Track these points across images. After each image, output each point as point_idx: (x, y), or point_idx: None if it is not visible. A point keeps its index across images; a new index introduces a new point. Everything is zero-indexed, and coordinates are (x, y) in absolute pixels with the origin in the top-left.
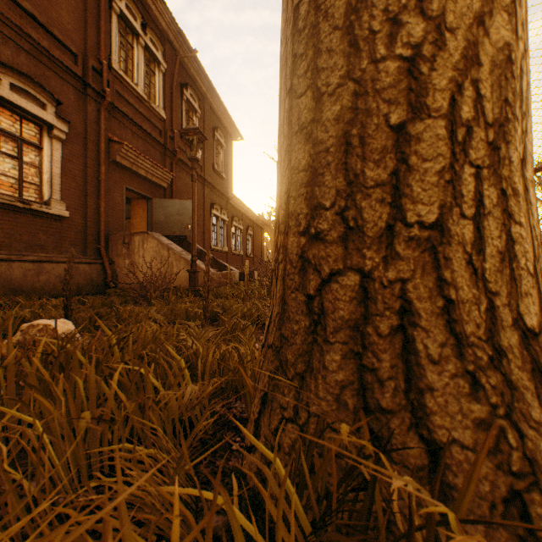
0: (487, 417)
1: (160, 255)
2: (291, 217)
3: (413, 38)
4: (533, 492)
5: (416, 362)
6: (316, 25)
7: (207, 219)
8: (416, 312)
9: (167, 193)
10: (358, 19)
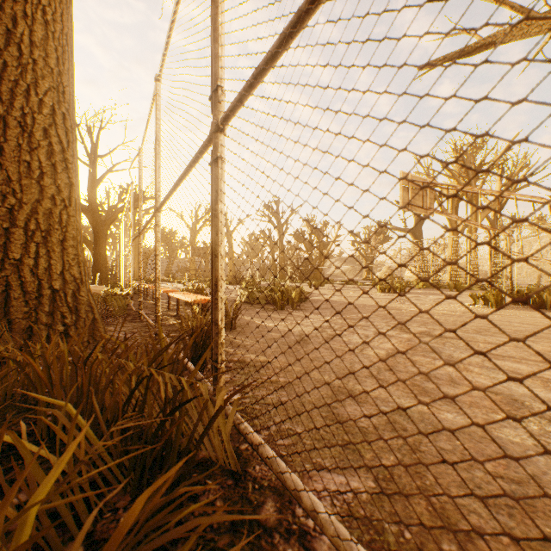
0: (29, 310)
1: None
2: None
3: (13, 203)
4: (36, 325)
5: (11, 299)
6: None
7: None
8: (12, 285)
9: None
10: None
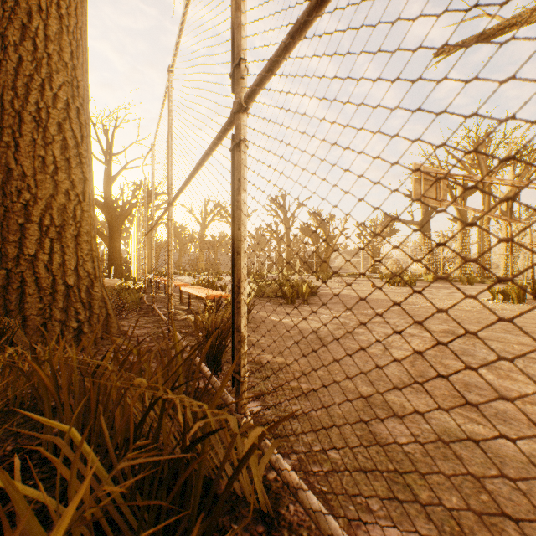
0: (43, 307)
1: None
2: None
3: (27, 198)
4: (50, 321)
5: (25, 296)
6: None
7: None
8: (27, 281)
9: None
10: (7, 186)
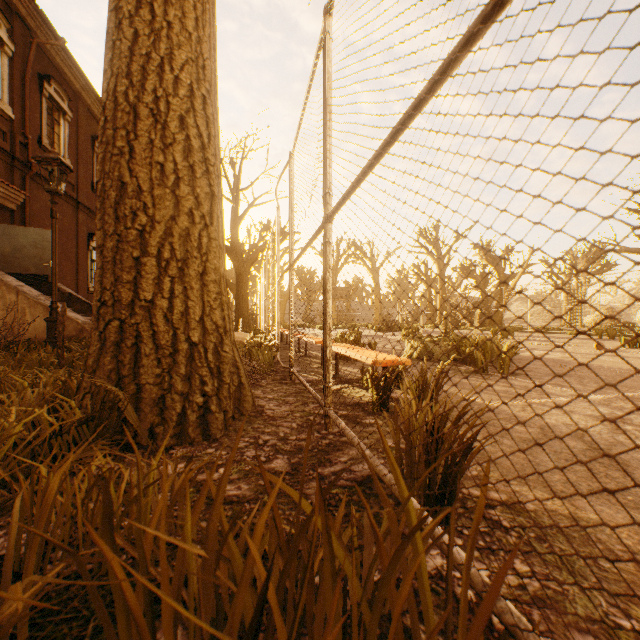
0: (161, 373)
1: (5, 299)
2: (95, 291)
3: (143, 223)
4: (169, 394)
5: (141, 356)
6: (105, 199)
7: (82, 253)
8: (143, 337)
9: (16, 217)
10: (120, 208)
